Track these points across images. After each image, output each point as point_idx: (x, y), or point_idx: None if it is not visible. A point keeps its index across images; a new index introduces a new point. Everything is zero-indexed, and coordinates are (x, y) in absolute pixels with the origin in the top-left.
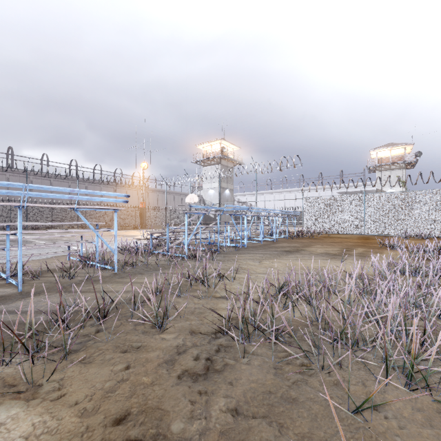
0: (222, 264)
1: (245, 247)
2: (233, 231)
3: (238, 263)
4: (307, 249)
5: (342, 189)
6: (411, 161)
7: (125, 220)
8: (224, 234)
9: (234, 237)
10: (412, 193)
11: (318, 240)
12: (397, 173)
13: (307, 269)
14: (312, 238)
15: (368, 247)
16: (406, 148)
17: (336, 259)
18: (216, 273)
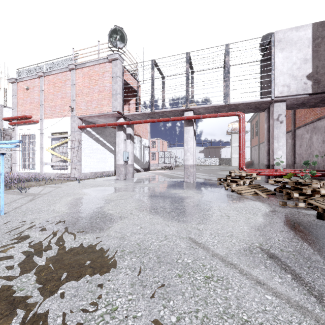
0: None
1: None
2: None
3: None
4: None
5: None
6: None
7: None
8: None
9: None
10: None
11: None
12: None
13: None
14: None
15: None
16: None
17: None
18: None
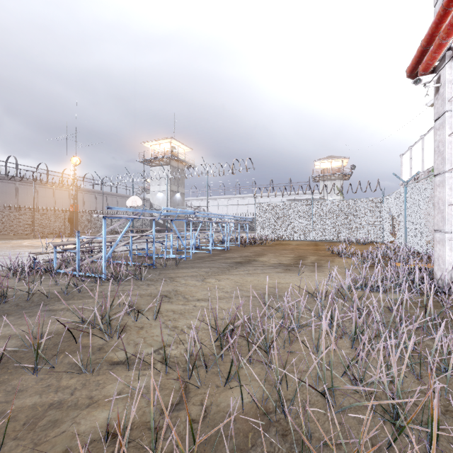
0: (152, 286)
1: (191, 259)
2: (178, 239)
3: (175, 284)
4: (260, 259)
5: (291, 196)
6: (347, 173)
7: (51, 226)
8: (165, 244)
9: (181, 246)
10: (353, 201)
11: (270, 247)
12: (336, 183)
13: (260, 288)
14: (264, 245)
15: (319, 254)
16: (344, 161)
17: (291, 271)
18: (123, 315)
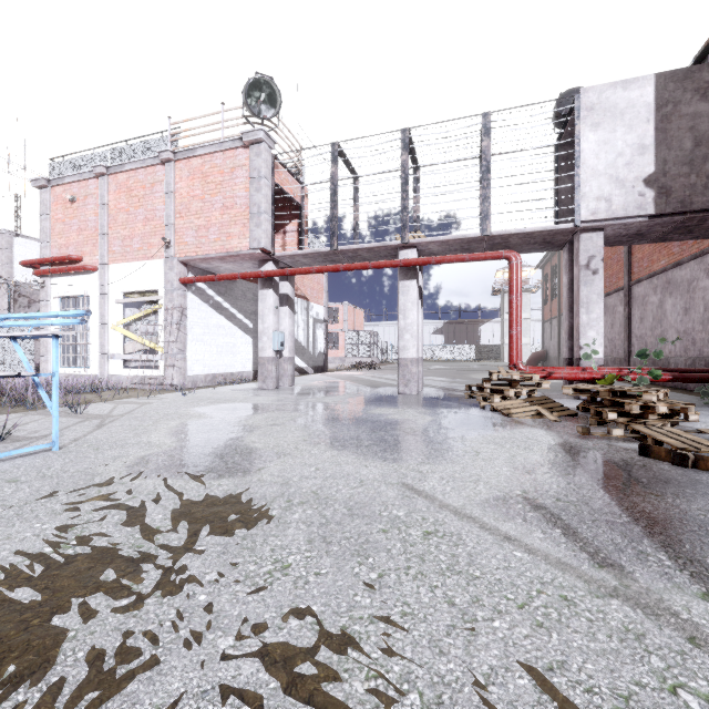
0: None
1: None
2: None
3: None
4: None
5: None
6: None
7: None
8: None
9: None
10: None
11: None
12: None
13: None
14: None
15: None
16: None
17: None
18: None
